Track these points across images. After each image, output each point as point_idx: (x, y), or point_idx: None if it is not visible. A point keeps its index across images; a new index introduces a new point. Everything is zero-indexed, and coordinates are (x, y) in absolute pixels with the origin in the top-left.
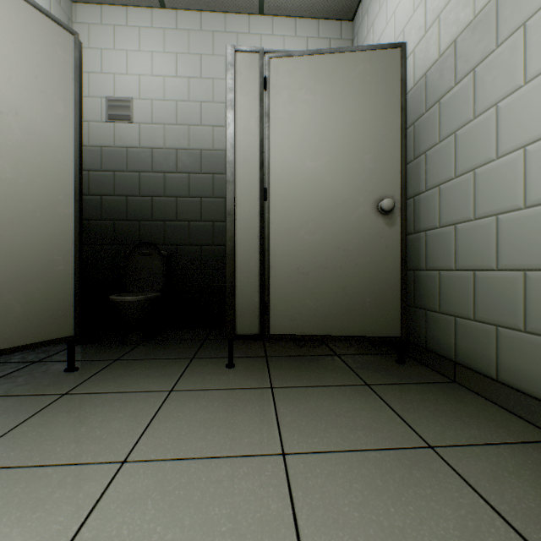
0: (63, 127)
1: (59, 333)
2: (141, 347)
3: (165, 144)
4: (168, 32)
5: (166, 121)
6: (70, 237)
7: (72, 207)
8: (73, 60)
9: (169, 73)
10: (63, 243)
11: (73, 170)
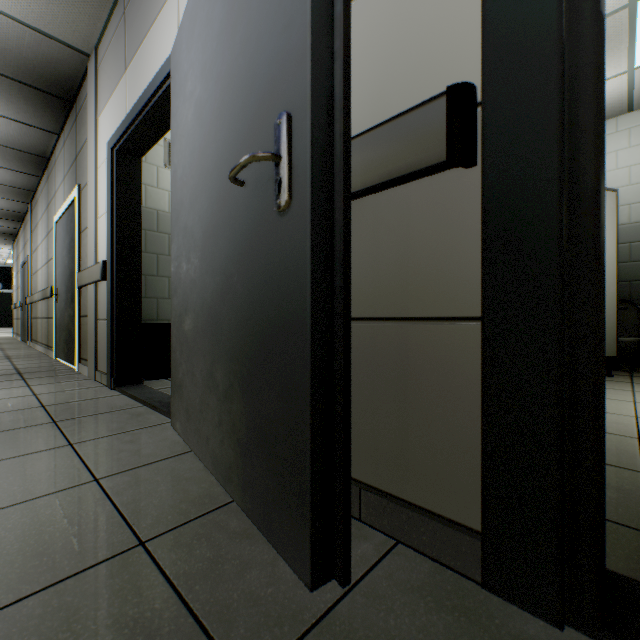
0: (612, 244)
1: (610, 354)
2: (636, 373)
3: (629, 220)
4: (633, 130)
5: (631, 201)
6: (614, 302)
7: (615, 286)
8: (615, 206)
9: (634, 163)
10: (612, 306)
11: (615, 266)
